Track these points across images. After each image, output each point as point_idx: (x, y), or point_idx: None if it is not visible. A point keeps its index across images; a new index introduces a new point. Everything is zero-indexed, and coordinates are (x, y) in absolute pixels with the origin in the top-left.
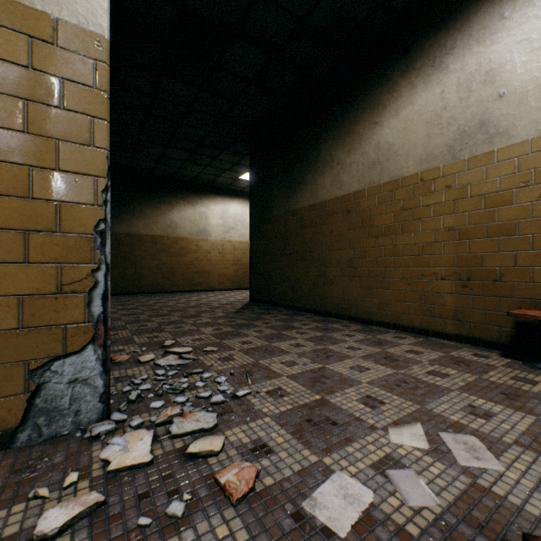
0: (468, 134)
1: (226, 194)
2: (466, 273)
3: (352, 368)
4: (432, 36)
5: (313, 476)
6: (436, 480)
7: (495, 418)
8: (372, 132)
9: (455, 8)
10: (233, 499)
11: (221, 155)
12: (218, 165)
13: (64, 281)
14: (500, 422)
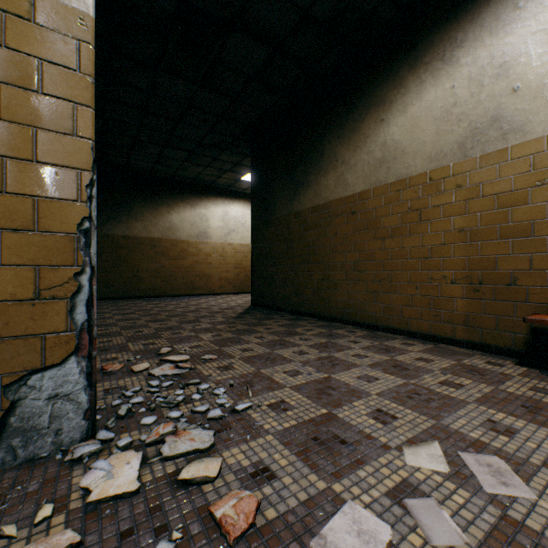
0: (480, 131)
1: (227, 196)
2: (477, 276)
3: (359, 378)
4: (441, 29)
5: (321, 507)
6: (461, 512)
7: (519, 434)
8: (378, 130)
9: None
10: (230, 538)
11: (221, 156)
12: (218, 165)
13: (43, 285)
14: (524, 439)
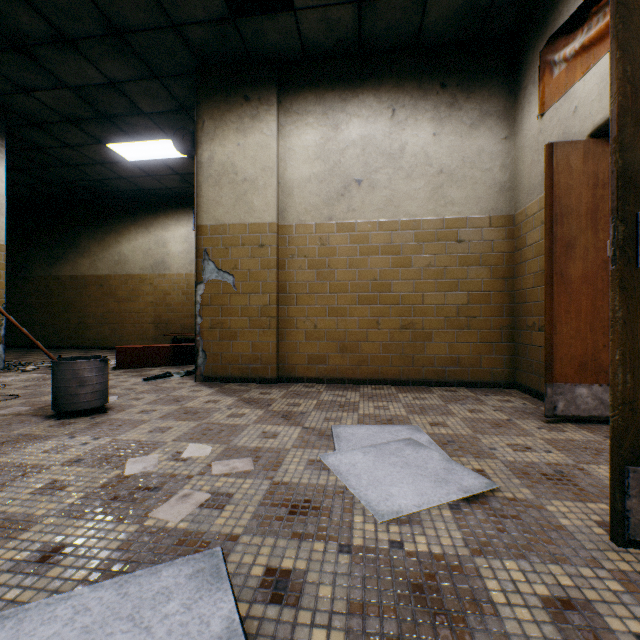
0: (159, 264)
1: None
2: (158, 321)
3: None
4: (146, 214)
5: None
6: None
7: None
8: (117, 245)
9: (154, 209)
10: None
11: None
12: None
13: None
14: None
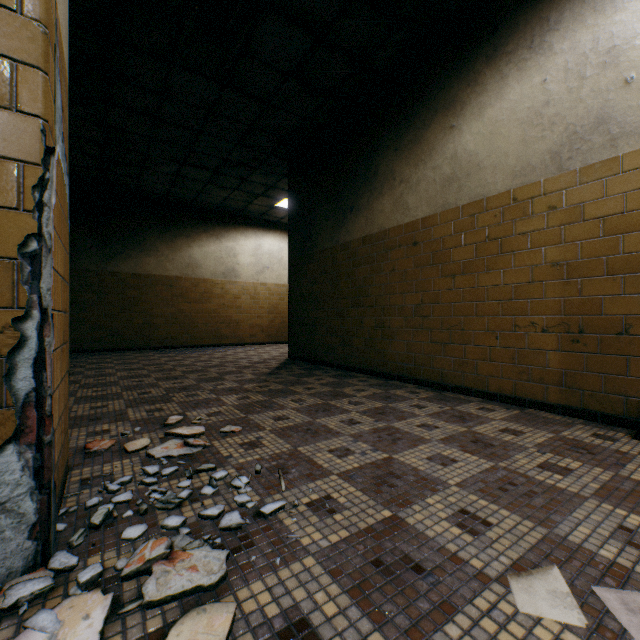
0: (581, 136)
1: (260, 226)
2: (577, 323)
3: (430, 460)
4: (529, 8)
5: None
6: None
7: None
8: (447, 139)
9: None
10: None
11: (252, 176)
12: (249, 188)
13: None
14: None
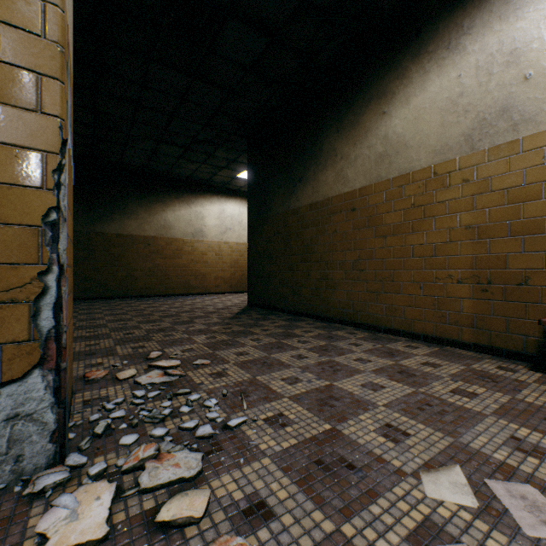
0: (489, 122)
1: (223, 194)
2: (486, 276)
3: (364, 386)
4: (447, 16)
5: None
6: None
7: None
8: (379, 123)
9: None
10: None
11: (217, 152)
12: (214, 162)
13: None
14: None
